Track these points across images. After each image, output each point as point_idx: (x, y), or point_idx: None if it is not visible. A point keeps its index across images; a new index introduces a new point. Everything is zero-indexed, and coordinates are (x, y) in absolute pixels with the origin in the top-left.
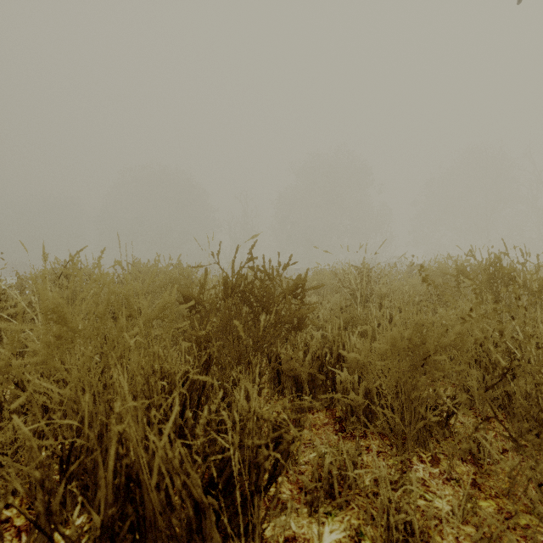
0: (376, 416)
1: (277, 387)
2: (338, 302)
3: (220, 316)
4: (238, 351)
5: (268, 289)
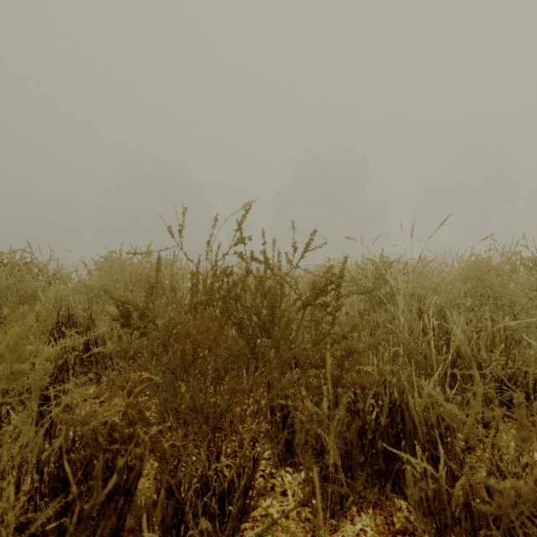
0: (473, 532)
1: (285, 453)
2: (354, 305)
3: (167, 356)
4: (216, 408)
5: (271, 296)
